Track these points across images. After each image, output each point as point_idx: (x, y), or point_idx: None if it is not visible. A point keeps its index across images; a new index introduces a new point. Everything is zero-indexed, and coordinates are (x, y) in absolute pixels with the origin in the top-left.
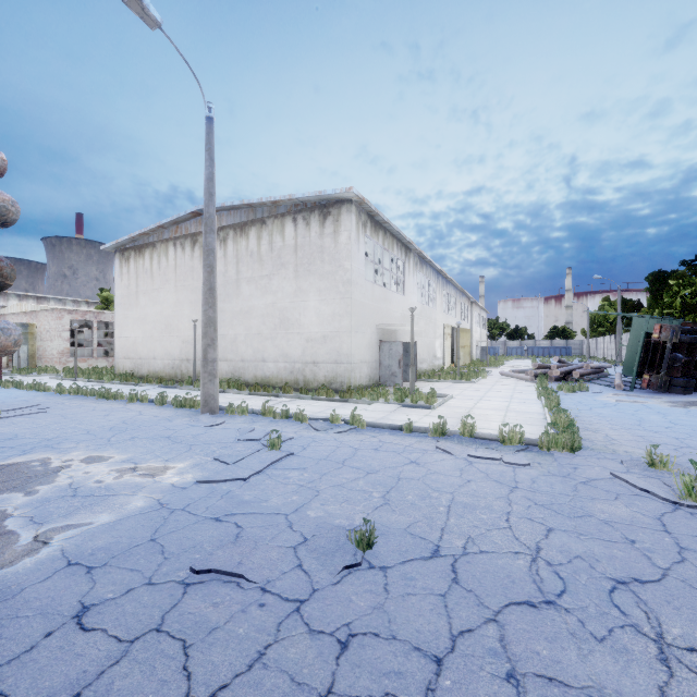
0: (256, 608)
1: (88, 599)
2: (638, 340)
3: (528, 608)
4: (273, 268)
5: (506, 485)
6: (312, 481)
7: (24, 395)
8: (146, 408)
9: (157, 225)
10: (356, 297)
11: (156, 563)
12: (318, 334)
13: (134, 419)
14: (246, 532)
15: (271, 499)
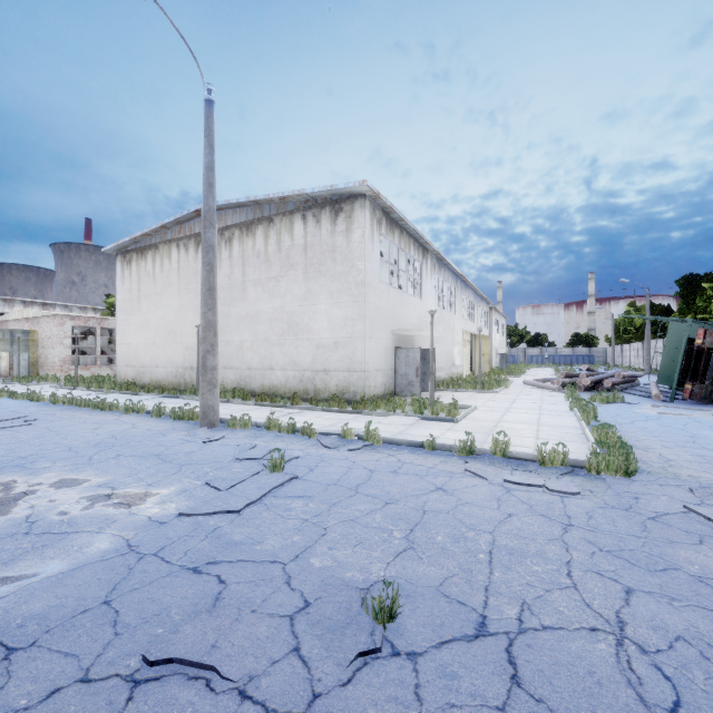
0: None
1: None
2: (675, 346)
3: None
4: (281, 269)
5: (557, 521)
6: (318, 515)
7: (15, 406)
8: (141, 421)
9: (159, 226)
10: (370, 300)
11: (101, 643)
12: (329, 340)
13: (125, 433)
14: (230, 590)
15: (267, 540)
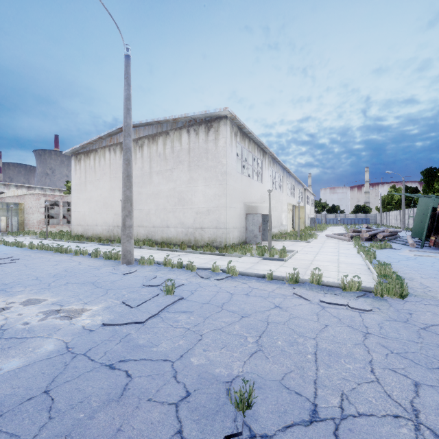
0: None
1: None
2: (423, 213)
3: None
4: (174, 164)
5: (359, 330)
6: (196, 325)
7: (7, 250)
8: (84, 260)
9: (98, 137)
10: (230, 183)
11: (38, 425)
12: (204, 209)
13: (73, 268)
14: (134, 382)
15: (161, 343)
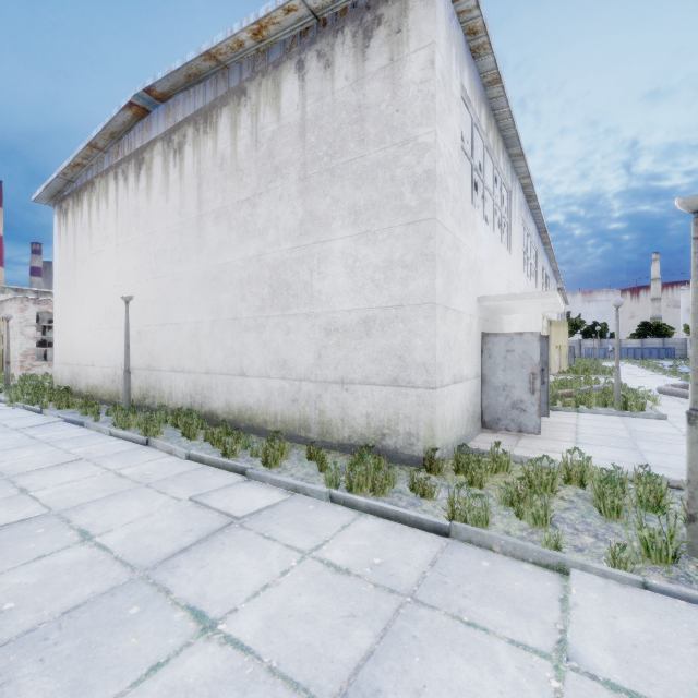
0: None
1: None
2: None
3: None
4: (259, 181)
5: None
6: None
7: None
8: None
9: (86, 144)
10: (445, 222)
11: None
12: (351, 316)
13: None
14: None
15: None
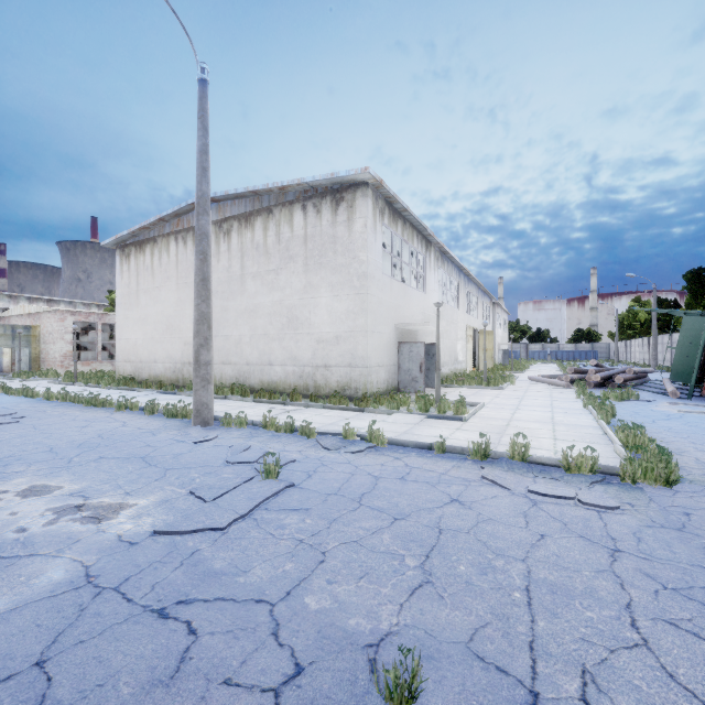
0: None
1: None
2: (689, 341)
3: None
4: (281, 262)
5: (601, 545)
6: (315, 534)
7: (8, 402)
8: (133, 418)
9: (157, 218)
10: (373, 293)
11: None
12: (330, 335)
13: (113, 432)
14: (200, 645)
15: (253, 568)
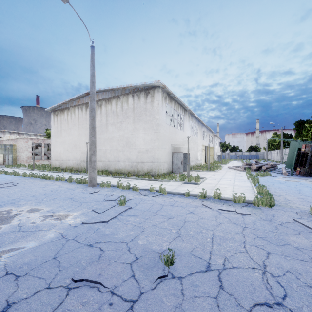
0: (107, 306)
1: (12, 299)
2: (293, 152)
3: (267, 308)
4: (123, 118)
5: (240, 225)
6: (140, 223)
7: (8, 177)
8: (63, 184)
9: (70, 99)
10: (161, 132)
11: (54, 273)
12: (144, 149)
13: (56, 189)
14: (105, 253)
15: (119, 233)
